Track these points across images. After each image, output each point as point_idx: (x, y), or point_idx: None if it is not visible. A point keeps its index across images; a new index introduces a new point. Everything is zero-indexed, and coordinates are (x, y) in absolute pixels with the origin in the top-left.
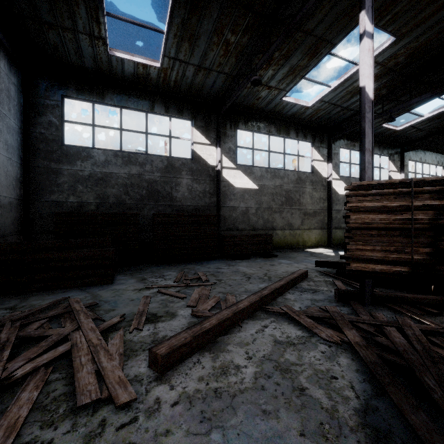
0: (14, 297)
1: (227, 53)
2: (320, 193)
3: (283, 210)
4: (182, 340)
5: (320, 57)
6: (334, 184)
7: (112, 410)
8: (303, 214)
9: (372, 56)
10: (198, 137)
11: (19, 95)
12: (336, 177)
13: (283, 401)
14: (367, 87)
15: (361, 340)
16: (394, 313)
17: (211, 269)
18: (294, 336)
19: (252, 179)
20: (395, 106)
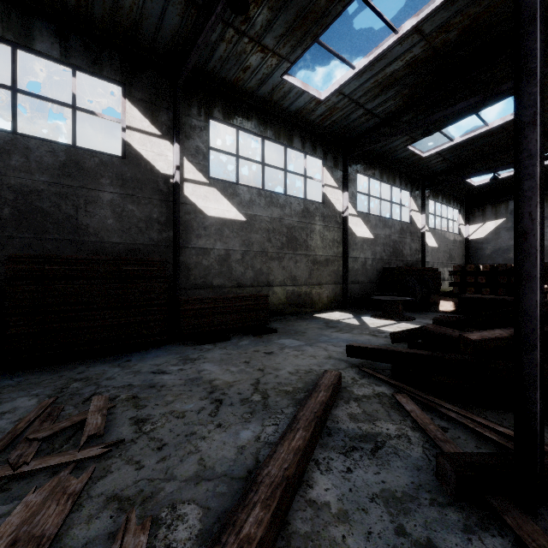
0: None
1: None
2: (333, 233)
3: (284, 256)
4: None
5: None
6: (351, 221)
7: None
8: (312, 262)
9: None
10: (136, 118)
11: None
12: (353, 212)
13: None
14: None
15: None
16: None
17: (141, 377)
18: None
19: (235, 204)
20: (434, 113)
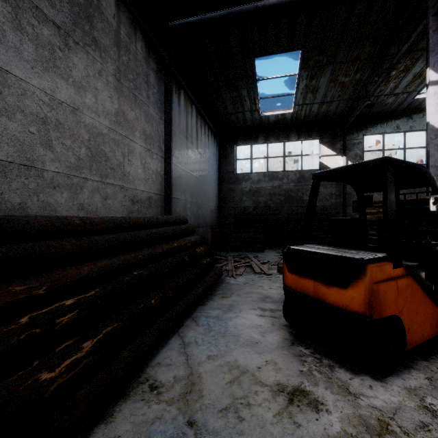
0: (223, 252)
1: (344, 88)
2: None
3: None
4: None
5: None
6: None
7: (265, 275)
8: None
9: None
10: (325, 150)
11: (217, 151)
12: None
13: None
14: (432, 121)
15: None
16: None
17: None
18: None
19: None
20: None
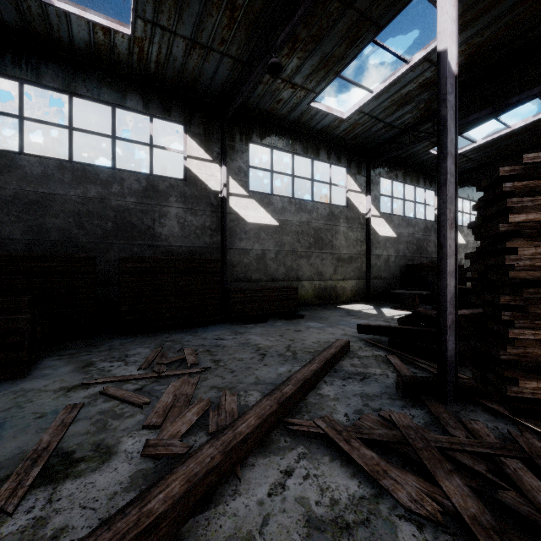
0: None
1: (233, 23)
2: (357, 233)
3: (311, 254)
4: None
5: (362, 45)
6: (374, 222)
7: None
8: (336, 259)
9: (455, 5)
10: (194, 148)
11: None
12: (375, 213)
13: None
14: (449, 53)
15: (481, 508)
16: (494, 417)
17: (208, 341)
18: (345, 498)
19: (270, 212)
20: None
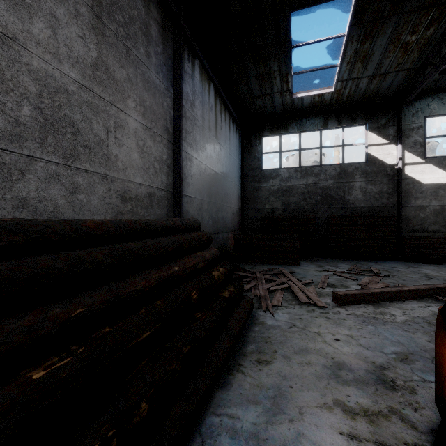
0: (248, 264)
1: (406, 53)
2: None
3: None
4: (352, 293)
5: None
6: None
7: (316, 308)
8: None
9: None
10: (373, 138)
11: (239, 144)
12: None
13: (422, 331)
14: None
15: None
16: None
17: (386, 267)
18: None
19: None
20: None
